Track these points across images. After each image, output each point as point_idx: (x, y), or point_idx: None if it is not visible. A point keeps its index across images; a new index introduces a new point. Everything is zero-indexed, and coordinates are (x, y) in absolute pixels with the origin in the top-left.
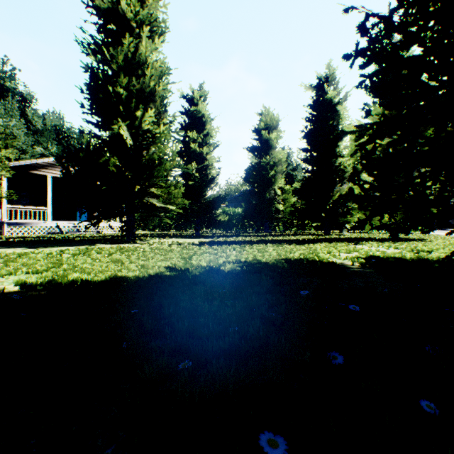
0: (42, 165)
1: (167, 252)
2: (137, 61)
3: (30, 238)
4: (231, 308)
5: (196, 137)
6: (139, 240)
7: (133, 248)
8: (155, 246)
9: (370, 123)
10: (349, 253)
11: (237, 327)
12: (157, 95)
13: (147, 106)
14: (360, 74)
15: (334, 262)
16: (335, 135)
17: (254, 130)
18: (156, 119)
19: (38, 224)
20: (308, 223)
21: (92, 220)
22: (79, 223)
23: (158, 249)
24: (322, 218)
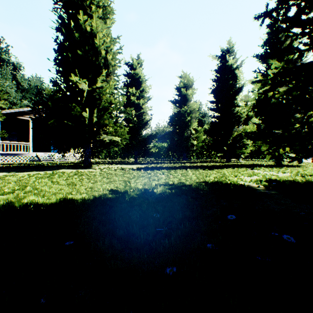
0: (25, 113)
1: (112, 176)
2: (91, 35)
3: (15, 165)
4: (167, 241)
5: (135, 92)
6: (93, 166)
7: (87, 172)
8: (104, 171)
9: (274, 73)
10: (250, 176)
11: (175, 267)
12: (106, 60)
13: (99, 69)
14: (267, 32)
15: (243, 184)
16: (233, 91)
17: (176, 88)
18: (106, 78)
19: (23, 154)
20: (214, 153)
21: (62, 152)
22: (52, 154)
23: (106, 173)
24: (224, 150)
